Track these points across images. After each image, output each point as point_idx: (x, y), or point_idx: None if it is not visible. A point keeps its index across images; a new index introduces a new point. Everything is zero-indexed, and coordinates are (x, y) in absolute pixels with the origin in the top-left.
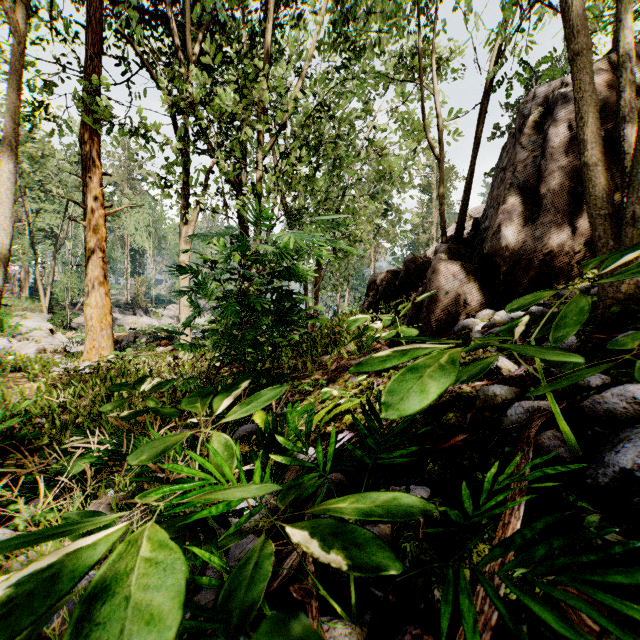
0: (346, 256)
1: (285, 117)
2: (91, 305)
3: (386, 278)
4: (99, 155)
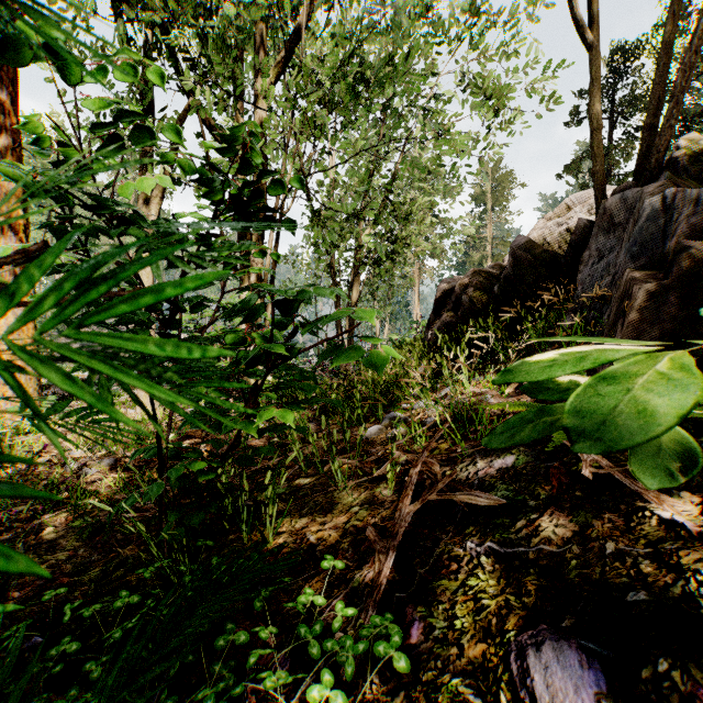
0: (391, 266)
1: (301, 22)
2: (0, 330)
3: (474, 281)
4: (13, 96)
